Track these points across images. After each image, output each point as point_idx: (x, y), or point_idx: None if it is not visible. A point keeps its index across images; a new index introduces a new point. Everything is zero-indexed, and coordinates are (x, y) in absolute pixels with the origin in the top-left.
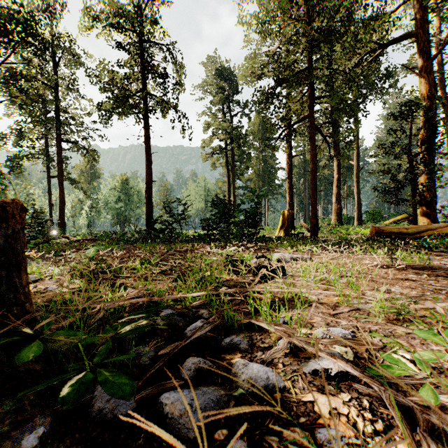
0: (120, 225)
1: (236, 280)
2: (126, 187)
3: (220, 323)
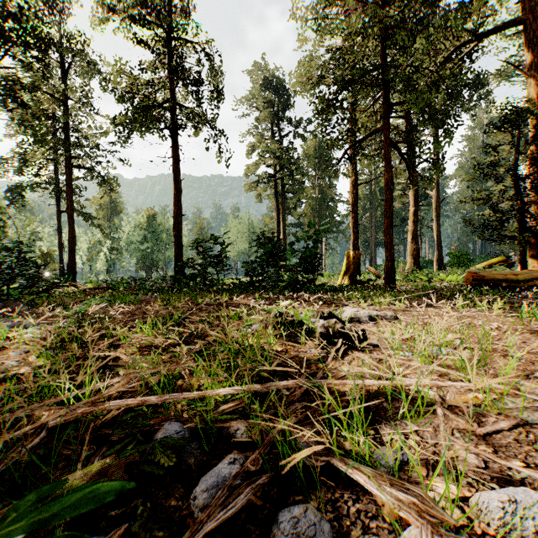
0: (146, 270)
1: (294, 355)
2: (153, 225)
3: (268, 458)
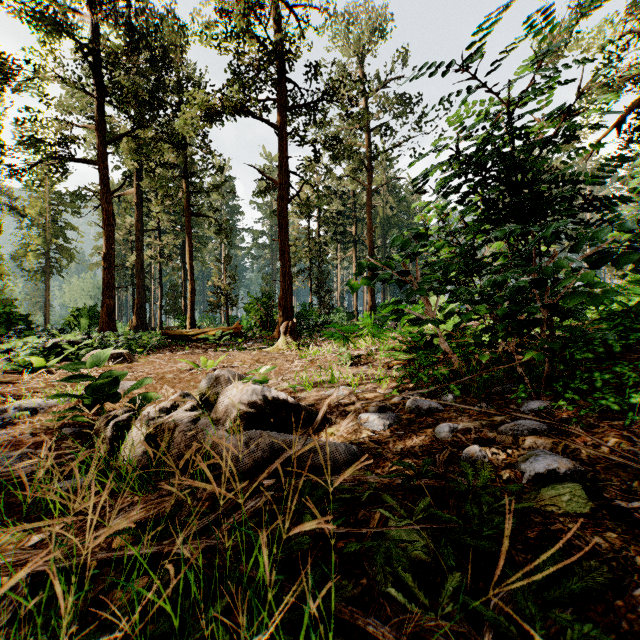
0: None
1: None
2: None
3: None
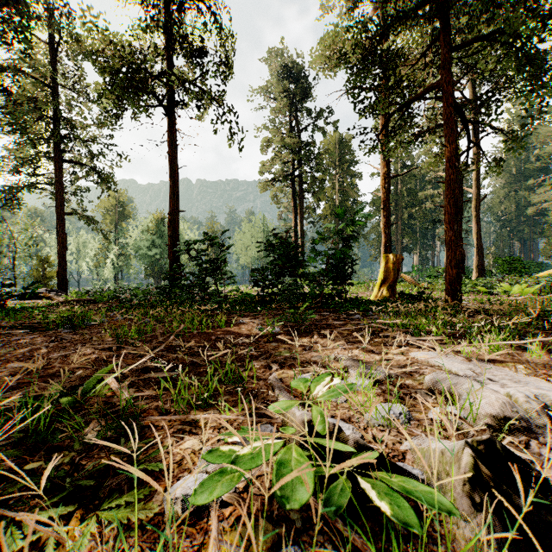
0: (155, 278)
1: None
2: (162, 229)
3: None
